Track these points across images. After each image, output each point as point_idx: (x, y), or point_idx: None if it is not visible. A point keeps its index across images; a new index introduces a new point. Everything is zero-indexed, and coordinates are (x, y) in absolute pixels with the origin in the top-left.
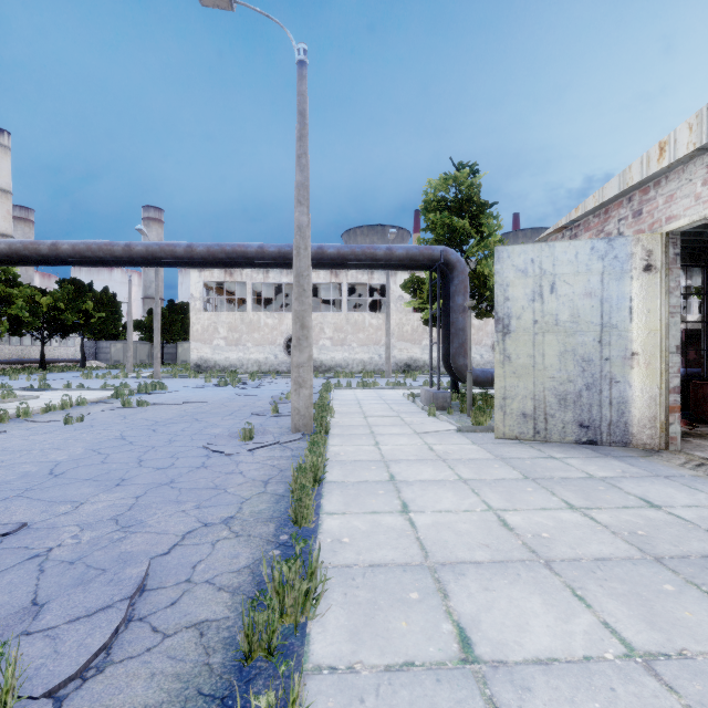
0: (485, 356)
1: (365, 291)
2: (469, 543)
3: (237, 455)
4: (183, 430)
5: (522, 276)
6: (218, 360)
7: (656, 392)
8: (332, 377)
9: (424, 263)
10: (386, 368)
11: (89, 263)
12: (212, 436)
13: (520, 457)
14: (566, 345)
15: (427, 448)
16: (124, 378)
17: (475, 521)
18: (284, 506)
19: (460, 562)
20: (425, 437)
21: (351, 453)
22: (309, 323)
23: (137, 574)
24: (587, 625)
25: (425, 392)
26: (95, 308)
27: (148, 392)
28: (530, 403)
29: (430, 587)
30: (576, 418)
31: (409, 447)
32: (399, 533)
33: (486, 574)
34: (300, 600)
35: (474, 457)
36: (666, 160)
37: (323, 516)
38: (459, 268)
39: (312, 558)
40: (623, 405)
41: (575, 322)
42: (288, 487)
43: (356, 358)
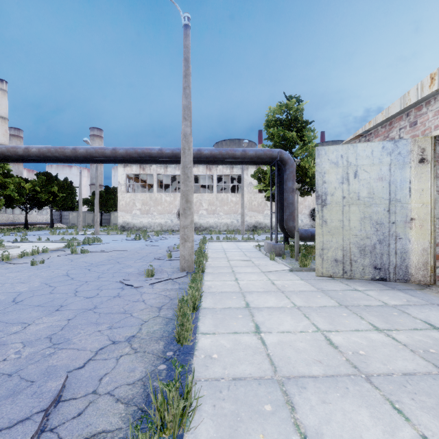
0: (304, 221)
1: (228, 180)
2: (306, 359)
3: (142, 287)
4: (108, 270)
5: (335, 166)
6: (135, 223)
7: (428, 245)
8: (207, 234)
9: (266, 160)
10: (241, 228)
11: (50, 161)
12: (127, 274)
13: (334, 289)
14: (365, 213)
15: (270, 283)
16: (76, 235)
17: (308, 340)
18: (171, 327)
19: (301, 376)
20: (268, 275)
21: (219, 286)
22: (191, 199)
23: (55, 387)
24: (410, 438)
25: (267, 244)
26: (59, 190)
27: (90, 243)
28: (340, 252)
29: (280, 400)
30: (372, 263)
31: (258, 282)
32: (254, 350)
33: (322, 388)
34: (177, 420)
35: (302, 289)
36: (435, 86)
37: (199, 335)
38: (290, 163)
39: (189, 372)
40: (404, 254)
41: (371, 197)
42: (175, 312)
43: (222, 222)
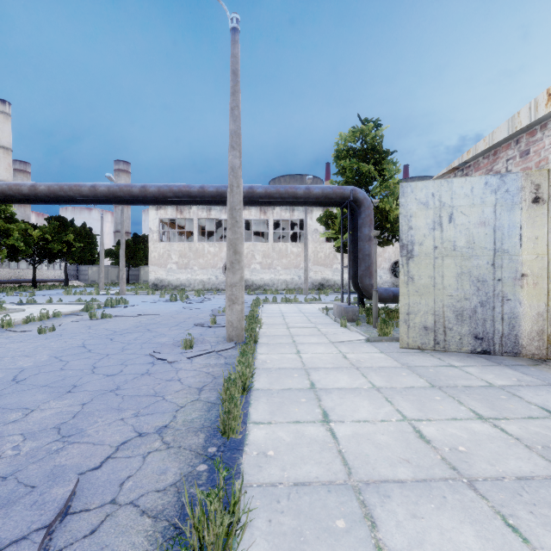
0: (383, 277)
1: (287, 226)
2: (390, 458)
3: (178, 362)
4: (135, 339)
5: (424, 208)
6: (171, 280)
7: (543, 308)
8: (261, 294)
9: (336, 201)
10: (304, 287)
11: (62, 201)
12: (159, 344)
13: (424, 365)
14: (463, 268)
15: (342, 356)
16: (96, 295)
17: (392, 432)
18: (215, 414)
19: (384, 481)
20: (339, 346)
21: (276, 360)
22: (240, 249)
23: (62, 495)
24: None
25: (337, 306)
26: (76, 239)
27: (113, 306)
28: (431, 317)
29: (357, 513)
30: (472, 331)
31: (326, 355)
32: (322, 446)
33: (411, 496)
34: (220, 543)
35: (383, 365)
36: None
37: (250, 425)
38: (366, 204)
39: (238, 474)
40: (513, 320)
41: (471, 247)
42: (219, 394)
43: (280, 279)
